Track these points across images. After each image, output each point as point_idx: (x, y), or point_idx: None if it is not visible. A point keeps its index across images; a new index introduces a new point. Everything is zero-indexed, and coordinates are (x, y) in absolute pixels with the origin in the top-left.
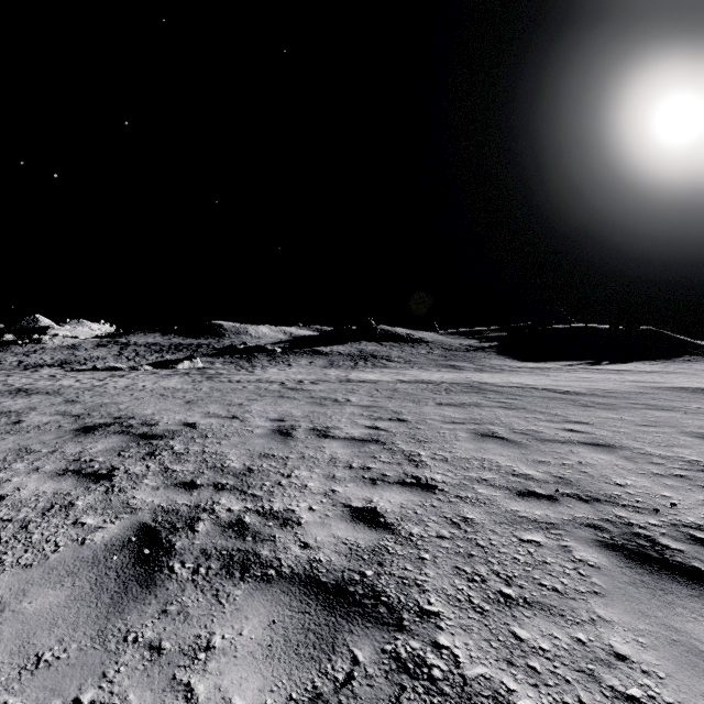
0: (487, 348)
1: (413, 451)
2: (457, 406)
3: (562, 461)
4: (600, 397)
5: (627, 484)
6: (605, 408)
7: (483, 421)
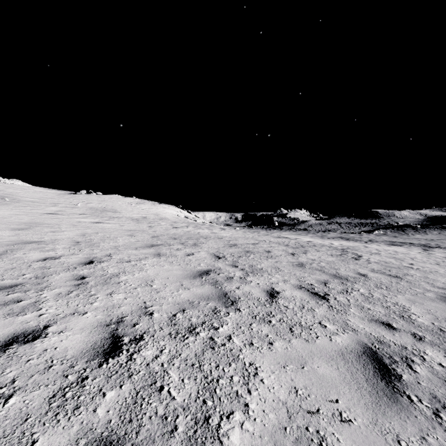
0: None
1: None
2: None
3: None
4: None
5: None
6: None
7: None
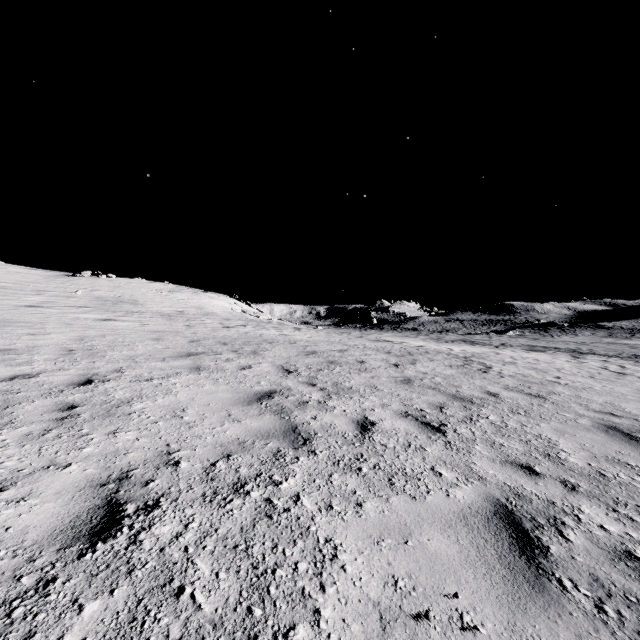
0: None
1: (609, 351)
2: None
3: None
4: None
5: None
6: None
7: None
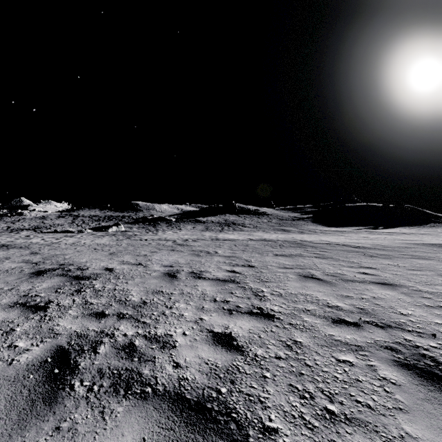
0: (306, 218)
1: (258, 288)
2: (287, 256)
3: (361, 296)
4: (380, 250)
5: (409, 314)
6: (385, 258)
7: (305, 267)
